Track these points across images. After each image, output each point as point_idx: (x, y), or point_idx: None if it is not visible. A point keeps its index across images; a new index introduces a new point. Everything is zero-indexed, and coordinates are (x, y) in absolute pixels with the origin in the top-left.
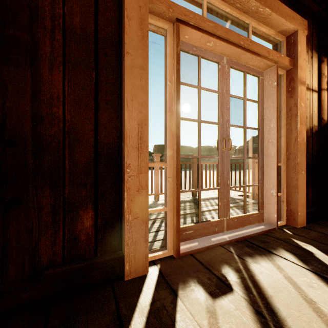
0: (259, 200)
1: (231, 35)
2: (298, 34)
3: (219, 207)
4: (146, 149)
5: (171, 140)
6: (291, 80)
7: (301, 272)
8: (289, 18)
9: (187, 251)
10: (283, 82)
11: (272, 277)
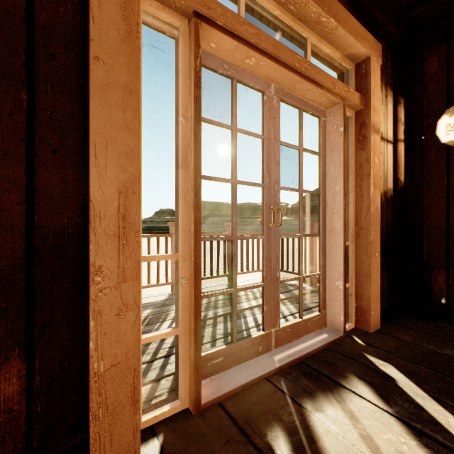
0: (320, 295)
1: (282, 51)
2: (370, 62)
3: (264, 313)
4: (136, 236)
5: (186, 215)
6: (362, 125)
7: (383, 421)
8: (360, 37)
9: (212, 398)
10: (352, 127)
11: (344, 439)
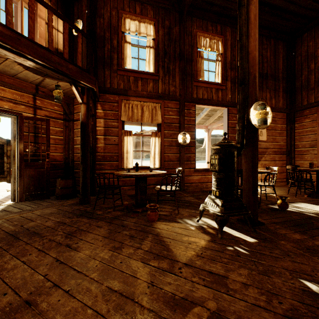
0: None
1: None
2: None
3: None
4: None
5: None
6: (36, 15)
7: None
8: None
9: None
10: None
11: None
